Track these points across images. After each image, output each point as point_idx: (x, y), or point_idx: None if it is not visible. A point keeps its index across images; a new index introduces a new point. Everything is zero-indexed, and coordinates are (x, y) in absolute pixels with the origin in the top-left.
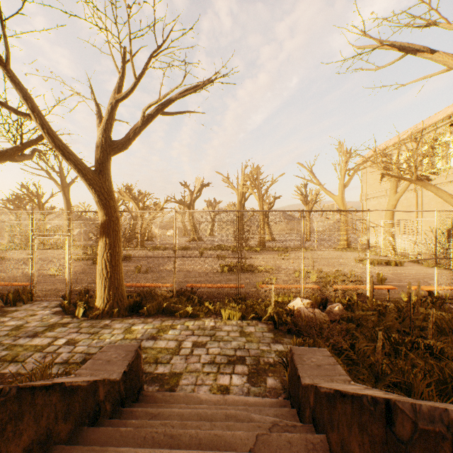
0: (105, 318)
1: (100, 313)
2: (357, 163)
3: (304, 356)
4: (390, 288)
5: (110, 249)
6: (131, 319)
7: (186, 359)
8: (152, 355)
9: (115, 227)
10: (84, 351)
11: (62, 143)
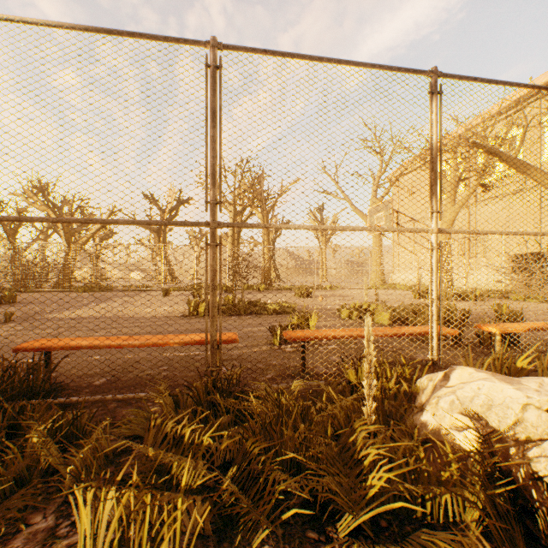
0: None
1: None
2: (387, 179)
3: None
4: None
5: None
6: None
7: None
8: None
9: None
10: None
11: None
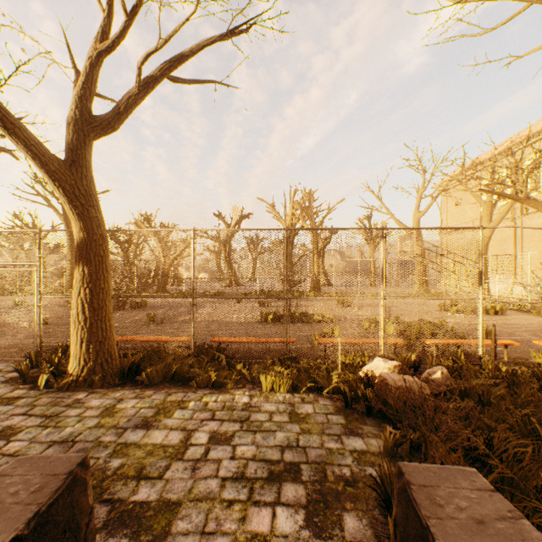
0: (79, 390)
1: (73, 381)
2: (434, 187)
3: (435, 491)
4: (509, 343)
5: (89, 283)
6: (120, 391)
7: (194, 469)
8: (135, 461)
9: (99, 250)
10: (19, 451)
11: (1, 106)
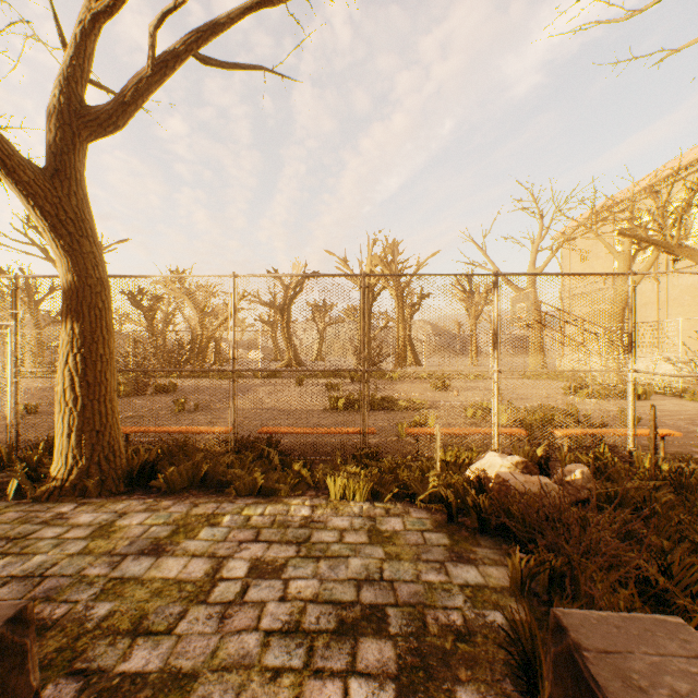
0: (65, 500)
1: (57, 488)
2: (554, 238)
3: (626, 662)
4: (667, 433)
5: (82, 347)
6: (124, 502)
7: (222, 617)
8: (132, 605)
9: (96, 300)
10: None
11: None
